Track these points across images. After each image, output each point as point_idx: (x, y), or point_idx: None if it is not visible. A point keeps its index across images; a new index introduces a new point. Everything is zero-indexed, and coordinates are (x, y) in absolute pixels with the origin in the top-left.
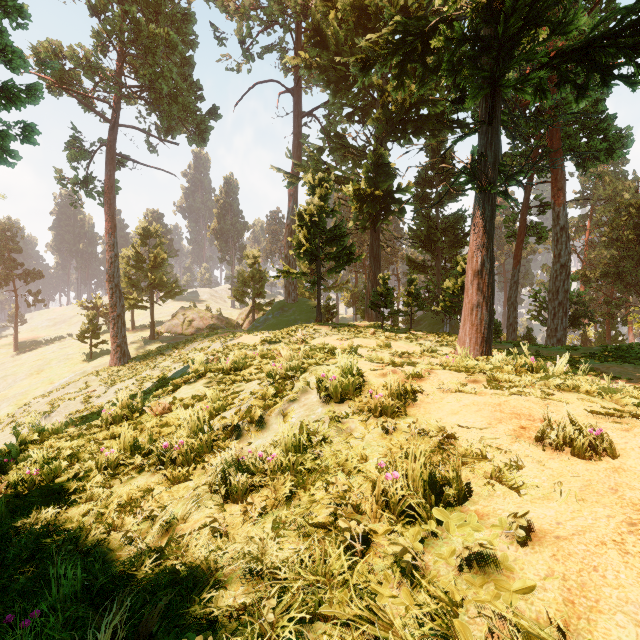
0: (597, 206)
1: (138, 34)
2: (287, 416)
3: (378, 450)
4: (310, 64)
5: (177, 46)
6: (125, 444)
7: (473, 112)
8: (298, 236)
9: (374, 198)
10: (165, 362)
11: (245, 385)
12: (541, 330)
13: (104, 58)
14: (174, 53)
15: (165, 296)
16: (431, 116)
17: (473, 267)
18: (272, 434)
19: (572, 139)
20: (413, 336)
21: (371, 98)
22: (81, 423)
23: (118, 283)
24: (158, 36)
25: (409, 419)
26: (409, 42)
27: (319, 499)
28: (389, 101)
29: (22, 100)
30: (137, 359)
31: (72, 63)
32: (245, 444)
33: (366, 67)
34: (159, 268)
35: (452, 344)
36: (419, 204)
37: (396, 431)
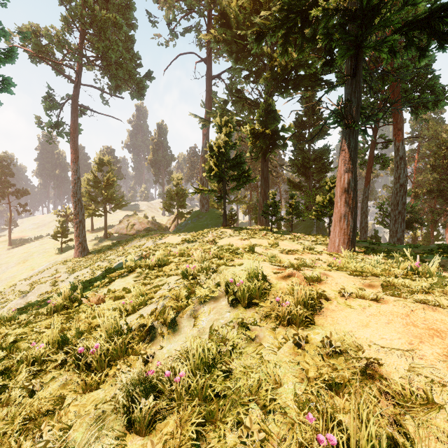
0: (423, 143)
1: (94, 18)
2: (197, 319)
3: (292, 370)
4: (218, 39)
5: (122, 27)
6: (53, 340)
7: (336, 74)
8: (209, 163)
9: (265, 136)
10: (112, 255)
11: (166, 279)
12: (384, 232)
13: (70, 36)
14: (120, 32)
15: (115, 207)
16: (306, 76)
17: (341, 185)
18: (183, 338)
19: (408, 93)
20: (295, 237)
21: (262, 64)
22: (45, 303)
23: (80, 198)
24: (108, 19)
25: (318, 330)
26: (292, 18)
27: (231, 446)
28: (275, 65)
29: (1, 59)
30: (94, 252)
31: (47, 39)
32: (157, 348)
33: (260, 37)
34: (110, 187)
35: (324, 243)
36: (296, 141)
37: (307, 345)
